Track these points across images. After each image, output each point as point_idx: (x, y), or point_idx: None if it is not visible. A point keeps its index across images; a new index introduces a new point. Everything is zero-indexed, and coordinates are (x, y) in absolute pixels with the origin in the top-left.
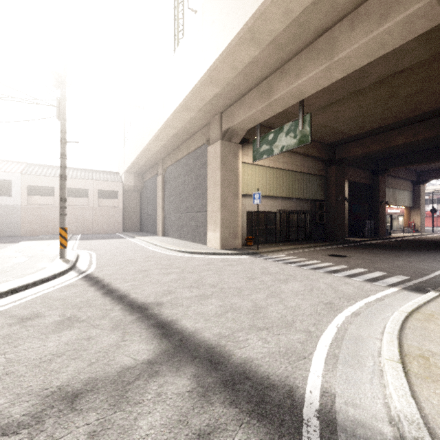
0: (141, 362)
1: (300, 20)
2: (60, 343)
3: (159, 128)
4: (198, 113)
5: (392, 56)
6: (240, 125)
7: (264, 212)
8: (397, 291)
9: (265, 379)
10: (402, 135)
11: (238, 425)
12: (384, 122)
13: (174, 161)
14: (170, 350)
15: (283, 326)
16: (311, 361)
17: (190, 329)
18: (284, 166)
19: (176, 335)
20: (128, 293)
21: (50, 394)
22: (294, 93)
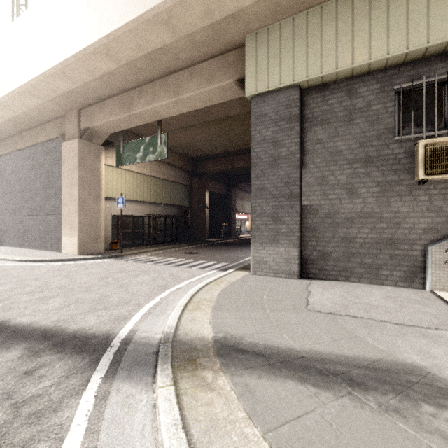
0: None
1: (151, 57)
2: None
3: None
4: (48, 102)
5: (224, 105)
6: (102, 127)
7: (131, 216)
8: (214, 272)
9: (91, 335)
10: (241, 161)
11: (60, 360)
12: (229, 149)
13: (12, 149)
14: None
15: (120, 305)
16: (132, 319)
17: (26, 323)
18: (152, 173)
19: (8, 329)
20: None
21: None
22: (152, 113)
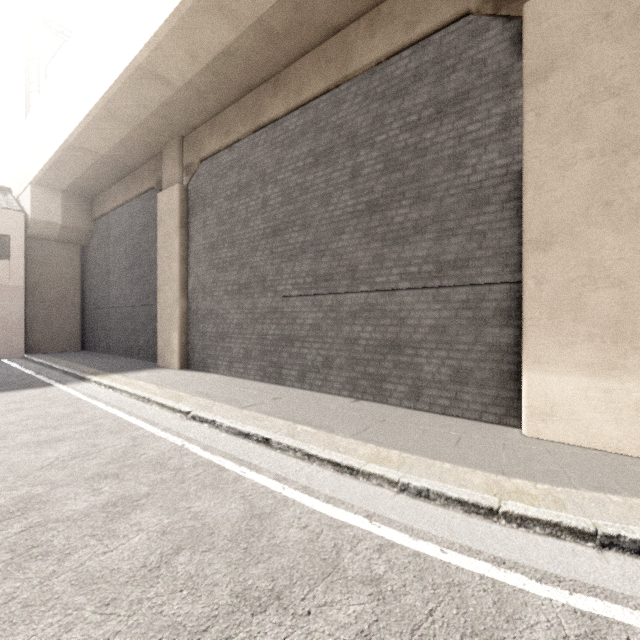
0: None
1: None
2: None
3: None
4: None
5: None
6: None
7: None
8: None
9: None
10: None
11: None
12: None
13: (244, 129)
14: None
15: None
16: None
17: None
18: None
19: None
20: None
21: None
22: None
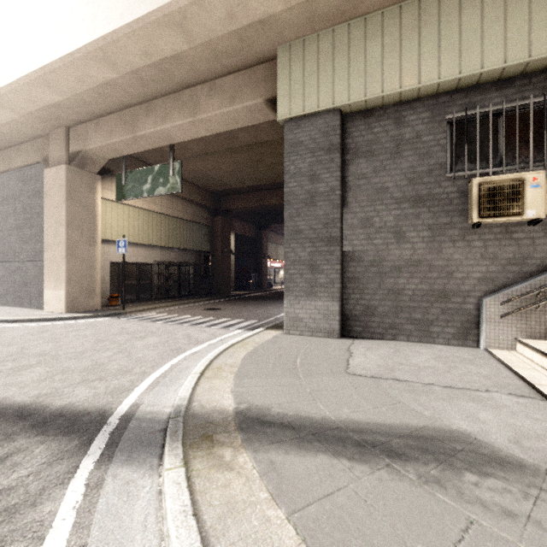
0: None
1: (161, 66)
2: None
3: None
4: (26, 116)
5: (252, 128)
6: (98, 152)
7: (136, 264)
8: (240, 332)
9: (81, 412)
10: (273, 197)
11: (41, 444)
12: (259, 182)
13: None
14: None
15: (120, 373)
16: (134, 390)
17: None
18: (162, 210)
19: None
20: None
21: None
22: (163, 136)
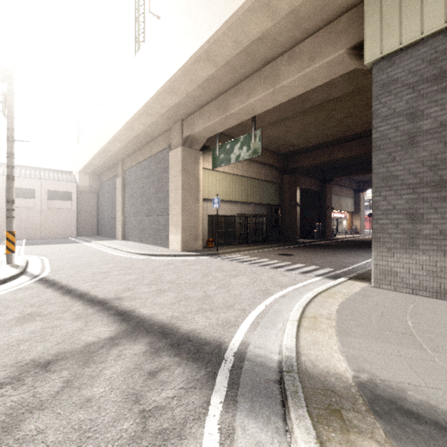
0: (103, 339)
1: (248, 50)
2: (25, 332)
3: (118, 130)
4: (159, 118)
5: (325, 86)
6: (201, 133)
7: (224, 216)
8: (320, 280)
9: (202, 340)
10: (341, 151)
11: (178, 365)
12: (326, 139)
13: (135, 163)
14: (129, 330)
15: (225, 307)
16: (240, 327)
17: (147, 315)
18: (243, 173)
19: (134, 319)
20: (88, 292)
21: (25, 365)
22: (247, 110)
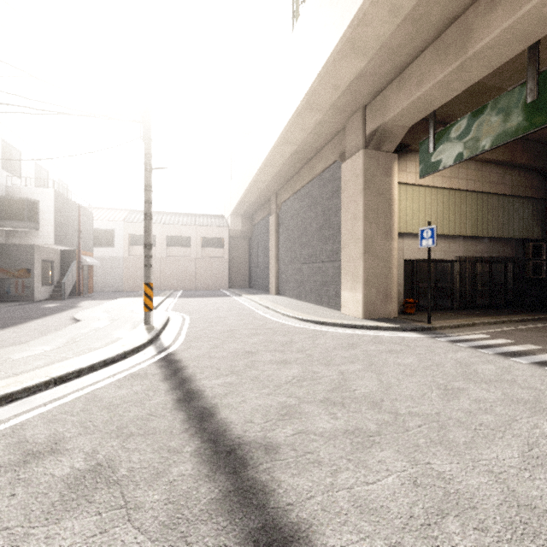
0: None
1: None
2: None
3: (271, 147)
4: (327, 112)
5: None
6: (399, 119)
7: (432, 261)
8: None
9: None
10: None
11: None
12: None
13: (291, 193)
14: None
15: None
16: None
17: None
18: (468, 186)
19: None
20: (216, 406)
21: None
22: (522, 28)
